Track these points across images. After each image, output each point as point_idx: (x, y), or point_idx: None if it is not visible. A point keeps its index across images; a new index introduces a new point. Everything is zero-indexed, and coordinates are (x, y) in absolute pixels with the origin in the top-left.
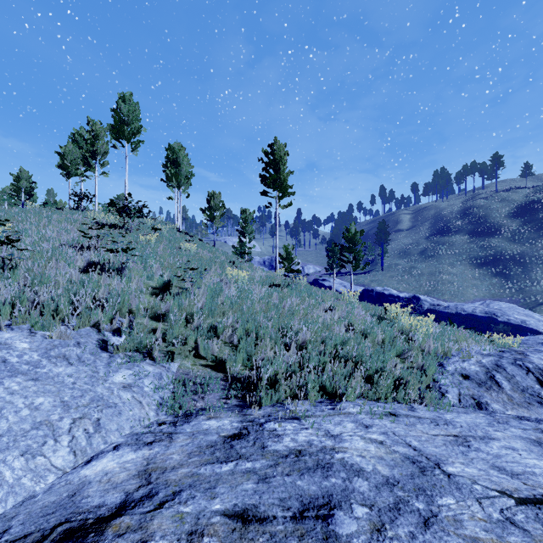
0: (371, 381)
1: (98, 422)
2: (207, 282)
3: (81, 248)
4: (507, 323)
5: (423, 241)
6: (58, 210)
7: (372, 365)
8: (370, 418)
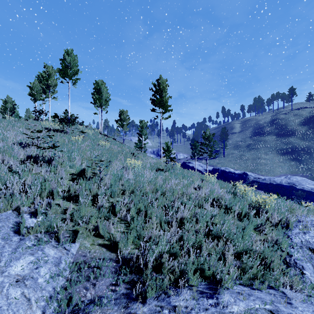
0: (240, 260)
1: None
2: (113, 169)
3: (27, 145)
4: (302, 190)
5: (248, 139)
6: (24, 121)
7: (240, 244)
8: None
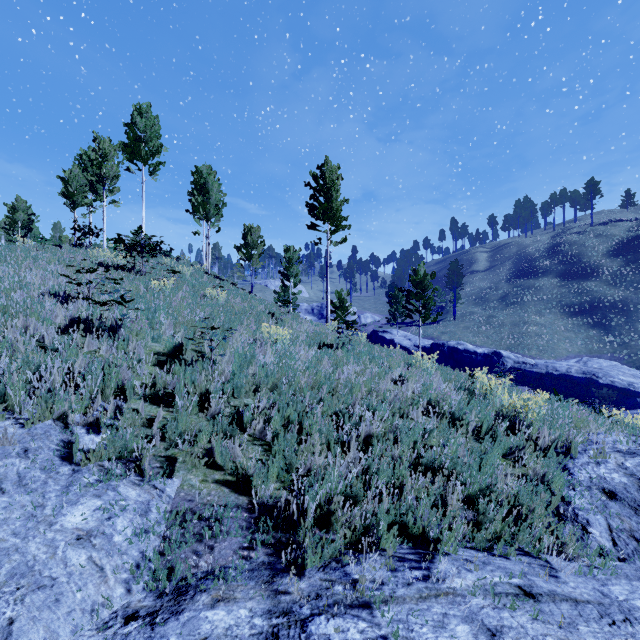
0: (474, 508)
1: (9, 628)
2: (235, 344)
3: (68, 298)
4: (611, 386)
5: (504, 284)
6: (54, 248)
7: (474, 480)
8: (493, 607)
